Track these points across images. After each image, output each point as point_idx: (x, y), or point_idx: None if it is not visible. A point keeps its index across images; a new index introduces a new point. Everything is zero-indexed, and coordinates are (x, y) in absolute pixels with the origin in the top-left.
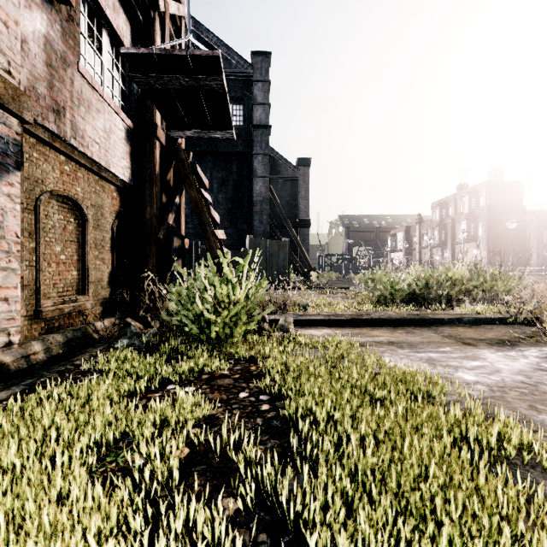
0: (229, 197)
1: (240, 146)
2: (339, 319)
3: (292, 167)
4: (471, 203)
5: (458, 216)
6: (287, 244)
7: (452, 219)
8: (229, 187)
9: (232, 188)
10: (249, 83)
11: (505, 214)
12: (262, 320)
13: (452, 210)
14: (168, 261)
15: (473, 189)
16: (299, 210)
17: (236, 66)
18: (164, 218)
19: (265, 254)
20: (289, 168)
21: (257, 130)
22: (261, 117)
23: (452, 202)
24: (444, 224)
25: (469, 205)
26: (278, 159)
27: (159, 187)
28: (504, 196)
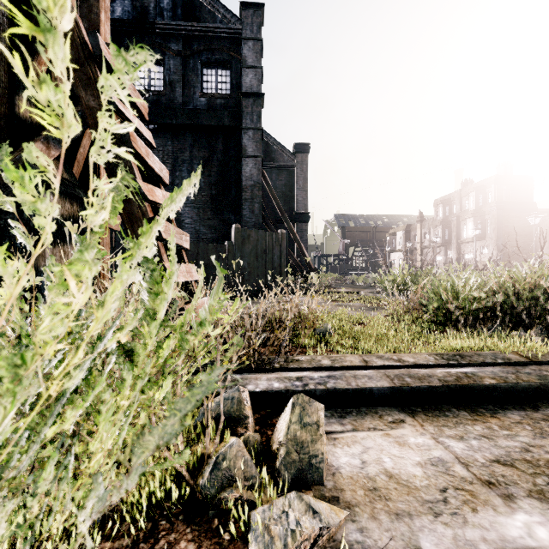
0: (213, 181)
1: (226, 119)
2: (429, 386)
3: (288, 154)
4: (478, 200)
5: (464, 214)
6: (284, 236)
7: (457, 216)
8: (213, 169)
9: (216, 170)
10: (237, 42)
11: (515, 211)
12: (232, 411)
13: (457, 207)
14: (22, 246)
15: (481, 184)
16: (296, 203)
17: (221, 20)
18: (17, 148)
19: (256, 249)
20: (285, 155)
21: (247, 99)
22: (252, 83)
23: (457, 198)
24: (447, 222)
25: (476, 201)
26: (272, 144)
27: (0, 74)
28: (514, 191)
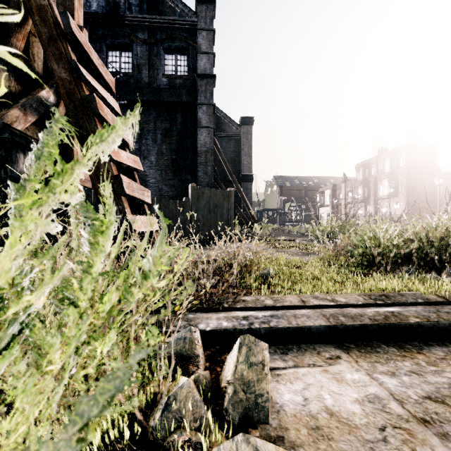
0: (173, 147)
1: (184, 96)
2: (361, 325)
3: (236, 126)
4: (392, 164)
5: (380, 175)
6: (232, 194)
7: (375, 178)
8: (173, 138)
9: (176, 139)
10: (193, 32)
11: (422, 173)
12: (184, 350)
13: (374, 170)
14: None
15: (394, 151)
16: (242, 166)
17: (180, 14)
18: None
19: (209, 204)
20: (233, 126)
21: (202, 79)
22: (206, 66)
23: (374, 163)
24: (367, 182)
25: (390, 165)
26: (222, 117)
27: None
28: (421, 157)
